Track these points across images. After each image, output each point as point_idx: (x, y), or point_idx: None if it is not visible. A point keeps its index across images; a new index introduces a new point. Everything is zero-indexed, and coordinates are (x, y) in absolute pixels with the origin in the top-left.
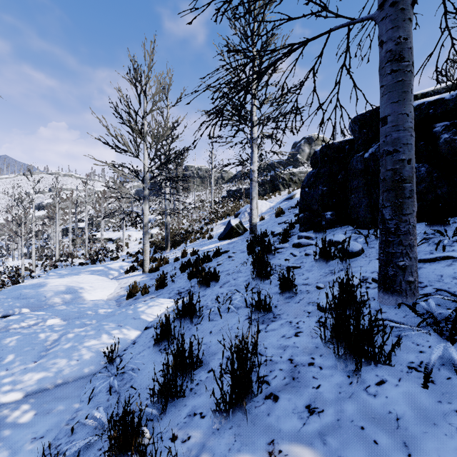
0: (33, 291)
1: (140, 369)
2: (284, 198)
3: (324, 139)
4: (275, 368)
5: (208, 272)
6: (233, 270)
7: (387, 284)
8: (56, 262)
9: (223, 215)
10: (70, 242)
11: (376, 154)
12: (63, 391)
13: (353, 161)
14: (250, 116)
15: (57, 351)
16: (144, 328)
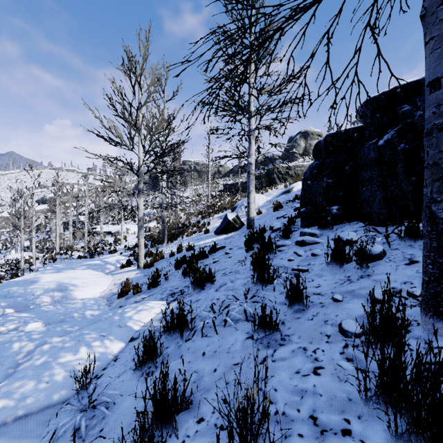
0: (22, 289)
1: (115, 403)
2: (281, 191)
3: (320, 133)
4: (292, 432)
5: (203, 272)
6: (230, 269)
7: (442, 307)
8: (56, 255)
9: (219, 208)
10: (70, 235)
11: (393, 141)
12: (22, 428)
13: (364, 149)
14: (247, 105)
15: (26, 369)
16: (129, 339)
